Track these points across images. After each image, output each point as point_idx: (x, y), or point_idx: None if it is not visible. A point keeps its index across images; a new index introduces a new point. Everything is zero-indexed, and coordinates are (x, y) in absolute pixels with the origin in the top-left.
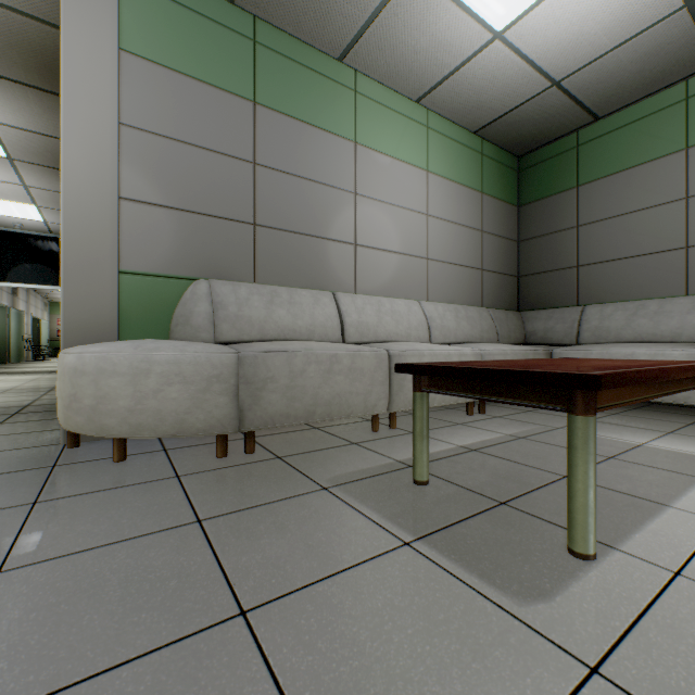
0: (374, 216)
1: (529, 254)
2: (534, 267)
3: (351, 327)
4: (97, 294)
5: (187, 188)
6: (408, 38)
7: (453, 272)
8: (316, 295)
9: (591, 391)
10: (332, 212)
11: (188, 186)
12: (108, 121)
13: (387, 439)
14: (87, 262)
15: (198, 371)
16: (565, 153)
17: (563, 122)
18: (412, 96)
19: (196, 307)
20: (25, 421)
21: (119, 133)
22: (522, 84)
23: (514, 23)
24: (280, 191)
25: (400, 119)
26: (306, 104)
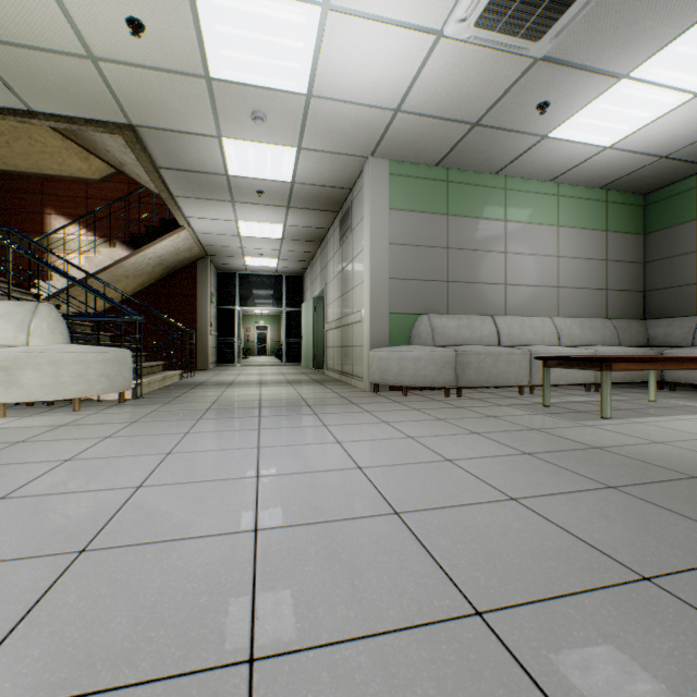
0: (517, 265)
1: (654, 273)
2: (658, 284)
3: (503, 337)
4: (381, 325)
5: (415, 268)
6: (542, 159)
7: (579, 294)
8: (482, 319)
9: (607, 364)
10: (490, 267)
11: (416, 267)
12: (385, 244)
13: (528, 397)
14: (378, 310)
15: (440, 359)
16: (685, 192)
17: (679, 172)
18: (545, 180)
19: (424, 329)
20: (332, 385)
21: (389, 248)
22: (634, 162)
23: (618, 141)
24: (460, 261)
25: (536, 197)
26: (475, 207)
